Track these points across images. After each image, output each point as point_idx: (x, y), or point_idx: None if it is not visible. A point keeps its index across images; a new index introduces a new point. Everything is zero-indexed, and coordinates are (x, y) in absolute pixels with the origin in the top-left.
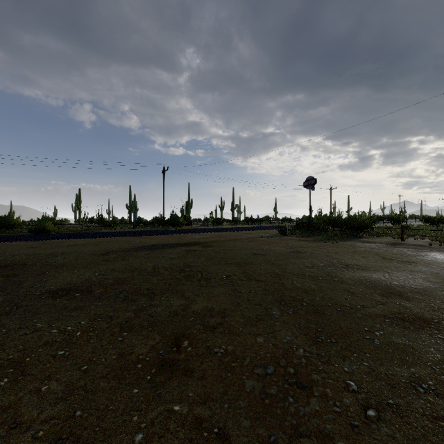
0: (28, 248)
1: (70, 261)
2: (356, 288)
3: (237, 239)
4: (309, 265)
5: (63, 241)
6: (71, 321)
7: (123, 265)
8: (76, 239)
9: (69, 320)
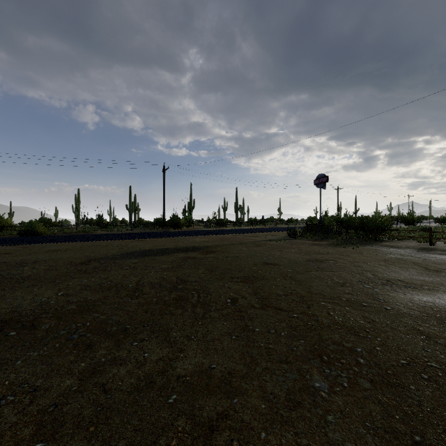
0: None
1: (37, 273)
2: (428, 326)
3: (242, 243)
4: (339, 281)
5: (46, 245)
6: None
7: (100, 279)
8: (63, 243)
9: None
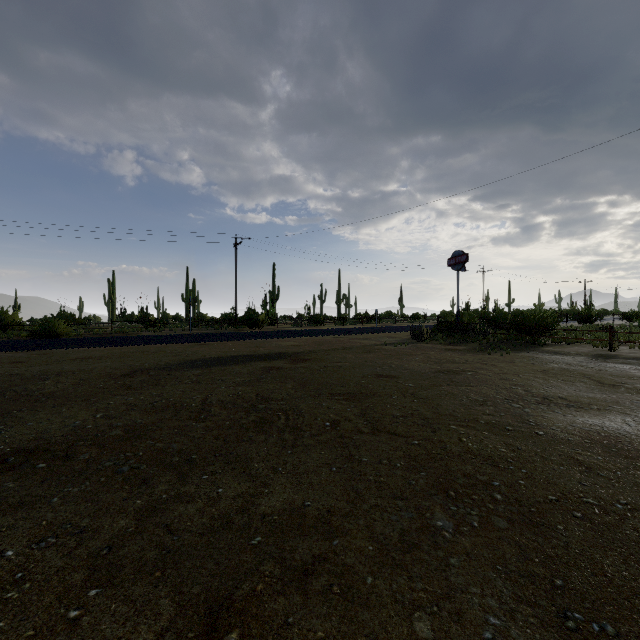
0: (8, 364)
1: (64, 389)
2: (590, 455)
3: (347, 348)
4: (477, 398)
5: (72, 352)
6: None
7: (151, 396)
8: (94, 348)
9: None
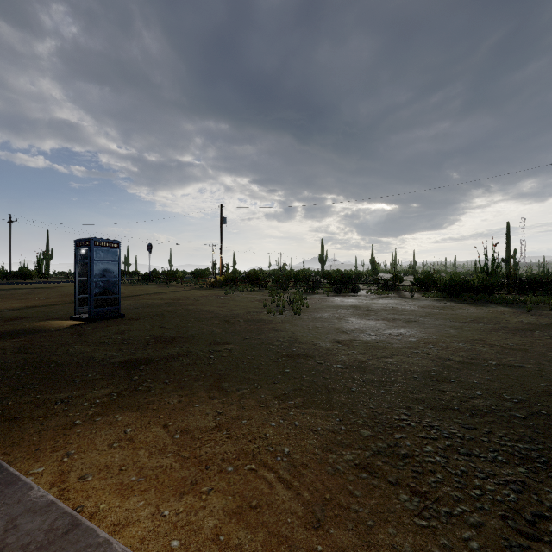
0: None
1: None
2: None
3: None
4: None
5: None
6: None
7: None
8: None
9: None
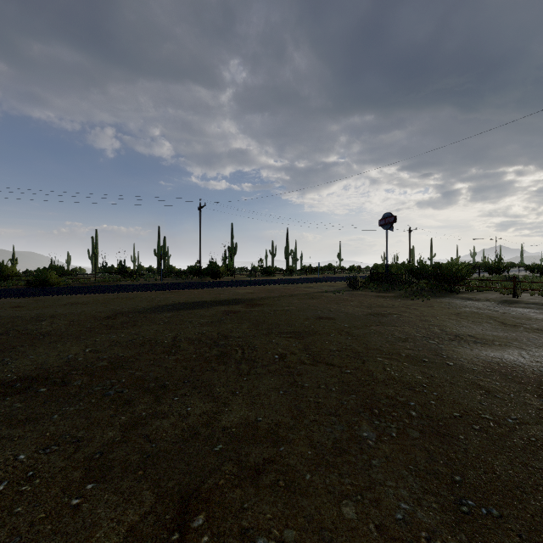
0: (10, 308)
1: (58, 329)
2: (489, 381)
3: (294, 295)
4: (400, 336)
5: (63, 298)
6: (2, 453)
7: (131, 334)
8: (81, 295)
9: (0, 451)
